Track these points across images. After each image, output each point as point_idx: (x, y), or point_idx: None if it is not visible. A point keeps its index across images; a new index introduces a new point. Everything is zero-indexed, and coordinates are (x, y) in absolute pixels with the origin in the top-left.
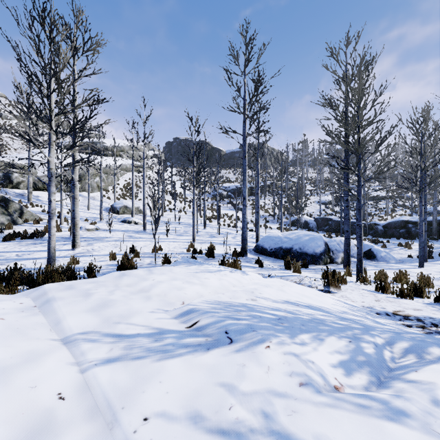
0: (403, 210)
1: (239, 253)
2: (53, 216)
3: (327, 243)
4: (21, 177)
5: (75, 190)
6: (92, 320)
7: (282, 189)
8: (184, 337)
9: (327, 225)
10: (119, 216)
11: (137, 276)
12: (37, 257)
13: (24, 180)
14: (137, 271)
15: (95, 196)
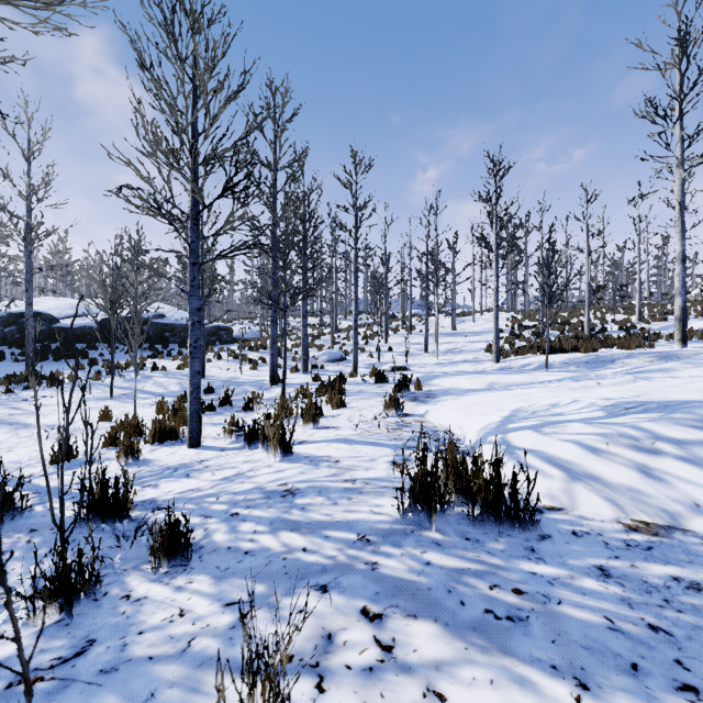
0: None
1: None
2: None
3: None
4: None
5: None
6: None
7: None
8: None
9: None
10: None
11: None
12: None
13: None
14: None
15: None
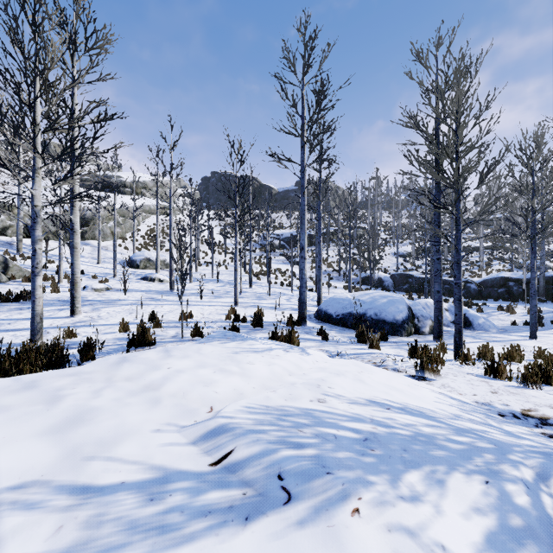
0: (500, 264)
1: (296, 321)
2: (39, 271)
3: (411, 307)
4: (9, 220)
5: (75, 236)
6: (45, 455)
7: (351, 237)
8: (204, 490)
9: (407, 283)
10: (140, 271)
11: (146, 361)
12: (20, 328)
13: (13, 224)
14: (148, 353)
15: (108, 245)
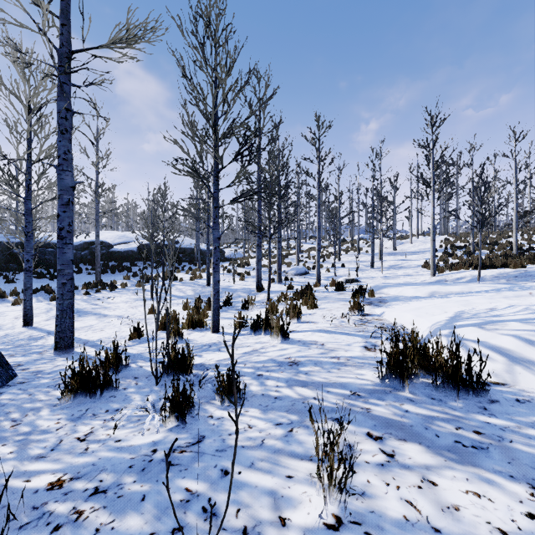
0: None
1: None
2: None
3: None
4: None
5: None
6: None
7: None
8: None
9: None
10: None
11: None
12: None
13: None
14: None
15: None
